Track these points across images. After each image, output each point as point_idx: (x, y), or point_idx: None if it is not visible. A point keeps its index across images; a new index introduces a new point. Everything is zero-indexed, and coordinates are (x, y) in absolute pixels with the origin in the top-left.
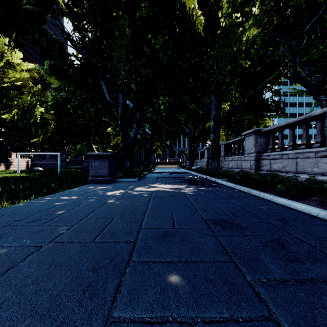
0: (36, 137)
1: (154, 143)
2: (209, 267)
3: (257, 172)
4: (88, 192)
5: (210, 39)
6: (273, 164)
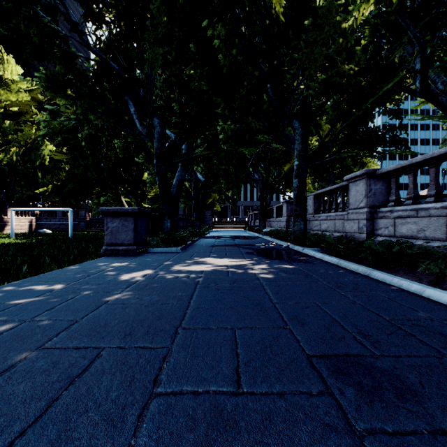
0: (43, 186)
1: (210, 195)
2: None
3: (373, 238)
4: (90, 274)
5: (293, 35)
6: (400, 226)
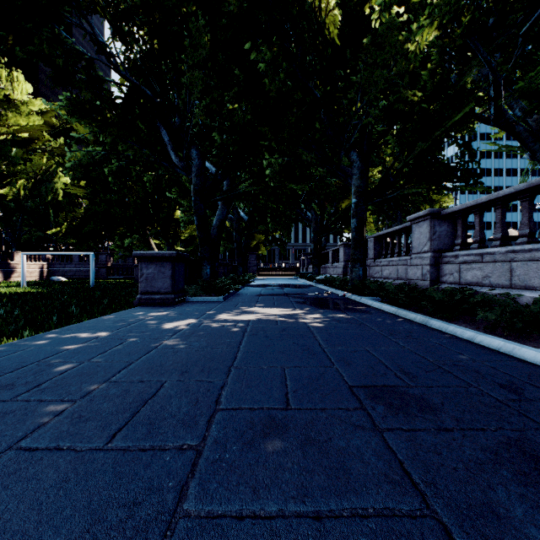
0: (56, 225)
1: (254, 236)
2: (376, 539)
3: (436, 286)
4: (130, 323)
5: (350, 54)
6: (465, 272)
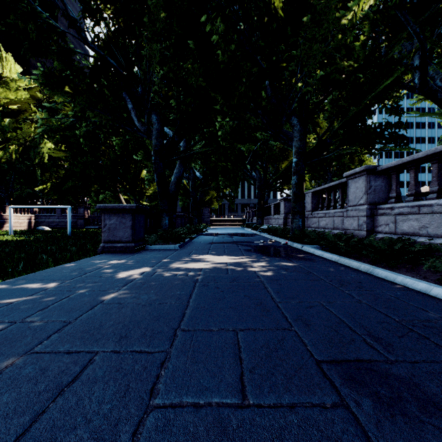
0: (42, 184)
1: (208, 192)
2: None
3: (373, 235)
4: (87, 272)
5: (291, 31)
6: (401, 223)
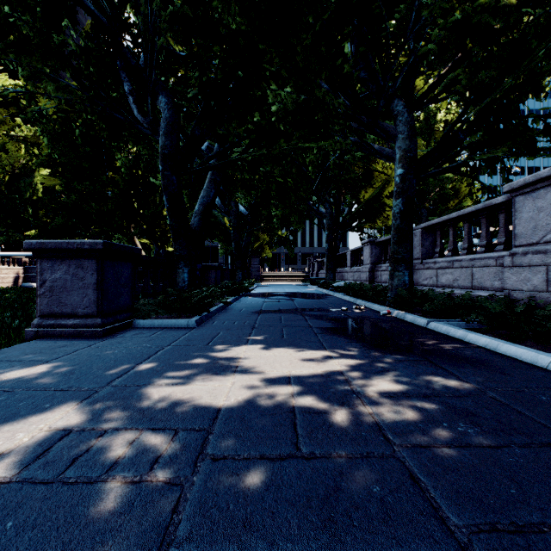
0: (36, 226)
1: (258, 237)
2: None
3: None
4: None
5: None
6: None
